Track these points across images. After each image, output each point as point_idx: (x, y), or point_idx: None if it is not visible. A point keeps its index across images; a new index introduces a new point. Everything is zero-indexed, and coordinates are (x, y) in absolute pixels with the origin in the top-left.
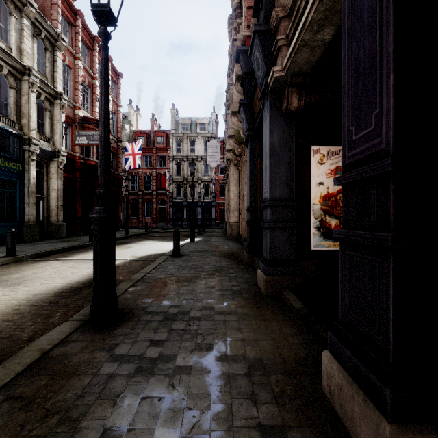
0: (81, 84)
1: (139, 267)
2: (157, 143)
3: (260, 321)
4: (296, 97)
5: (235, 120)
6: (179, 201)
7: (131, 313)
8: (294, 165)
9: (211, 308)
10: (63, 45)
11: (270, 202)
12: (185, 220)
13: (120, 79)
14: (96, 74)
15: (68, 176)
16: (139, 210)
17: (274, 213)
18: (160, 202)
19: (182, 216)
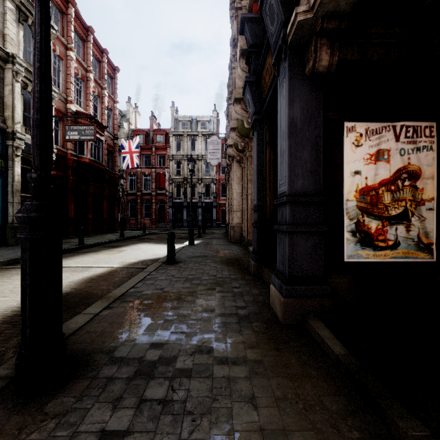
0: (73, 76)
1: (126, 277)
2: (156, 142)
3: (284, 379)
4: (327, 52)
5: (238, 108)
6: (179, 202)
7: (88, 360)
8: (322, 148)
9: (208, 351)
10: (52, 33)
11: (290, 198)
12: (185, 221)
13: (116, 74)
14: (91, 67)
15: (59, 174)
16: (137, 211)
17: (295, 212)
18: (159, 202)
19: (182, 217)
